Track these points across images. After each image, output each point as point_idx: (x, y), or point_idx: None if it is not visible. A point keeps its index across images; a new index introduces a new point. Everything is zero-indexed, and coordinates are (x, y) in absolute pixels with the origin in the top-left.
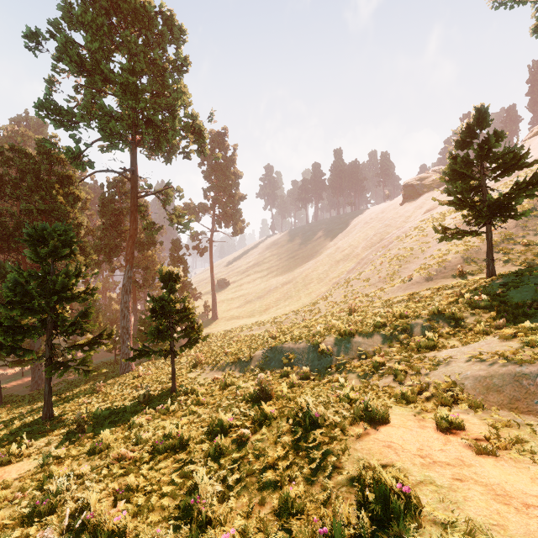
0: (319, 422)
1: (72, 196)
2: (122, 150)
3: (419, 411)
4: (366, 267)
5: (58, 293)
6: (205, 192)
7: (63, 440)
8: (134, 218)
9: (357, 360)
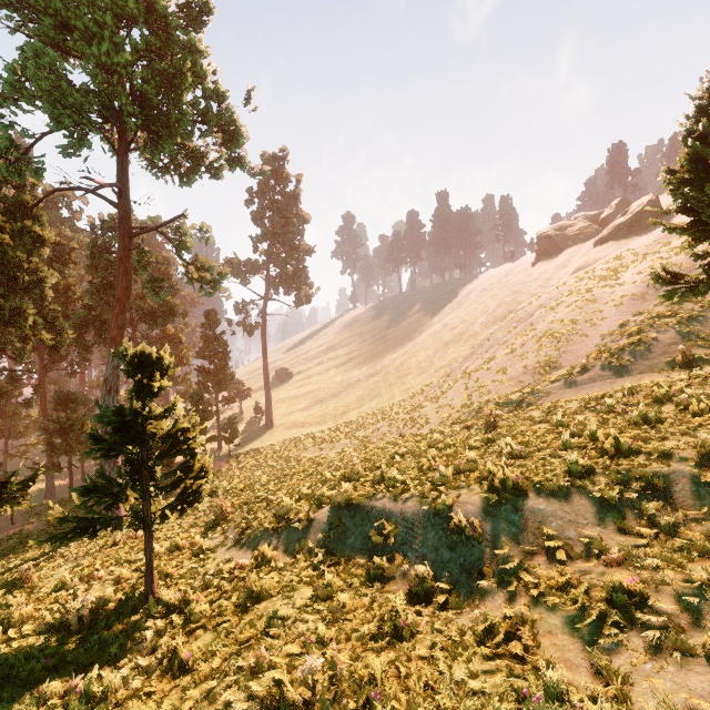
0: None
1: (31, 236)
2: (86, 143)
3: None
4: (495, 351)
5: None
6: (254, 242)
7: None
8: (123, 269)
9: (545, 559)
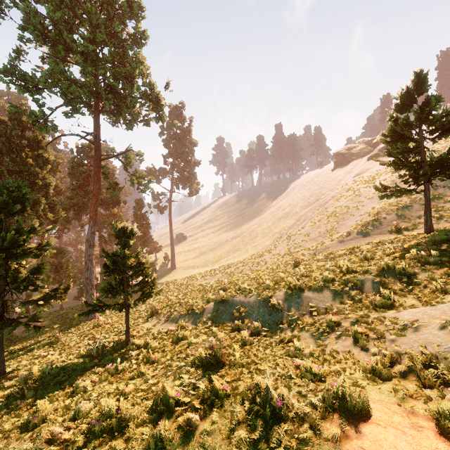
0: (282, 413)
1: (42, 158)
2: (83, 114)
3: (402, 396)
4: (305, 223)
5: (9, 249)
6: (165, 158)
7: (2, 406)
8: (97, 178)
9: (309, 316)
